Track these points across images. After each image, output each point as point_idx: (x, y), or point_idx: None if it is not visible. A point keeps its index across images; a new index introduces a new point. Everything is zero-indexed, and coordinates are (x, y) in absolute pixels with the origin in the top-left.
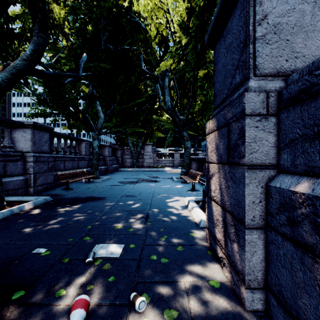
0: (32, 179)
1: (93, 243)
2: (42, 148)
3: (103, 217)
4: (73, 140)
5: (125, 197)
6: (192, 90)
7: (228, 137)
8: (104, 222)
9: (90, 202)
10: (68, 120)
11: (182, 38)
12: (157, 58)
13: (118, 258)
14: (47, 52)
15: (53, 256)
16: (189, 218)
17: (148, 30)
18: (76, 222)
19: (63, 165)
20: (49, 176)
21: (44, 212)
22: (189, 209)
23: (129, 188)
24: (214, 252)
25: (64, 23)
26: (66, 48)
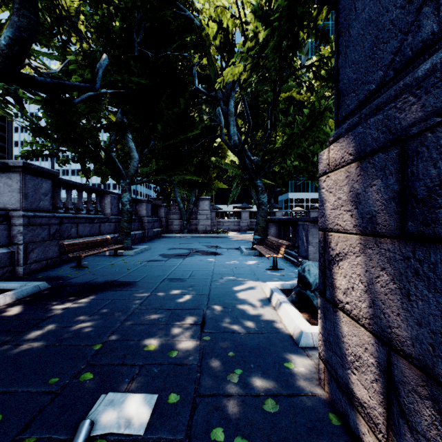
0: (22, 253)
1: (96, 389)
2: (40, 204)
3: (126, 323)
4: (92, 192)
5: (167, 281)
6: (271, 117)
7: (402, 172)
8: (127, 334)
9: (110, 292)
10: (82, 161)
11: (259, 27)
12: (217, 71)
13: (142, 438)
14: (50, 57)
15: (3, 430)
16: (277, 325)
17: (205, 26)
18: (76, 334)
19: (75, 230)
20: (50, 247)
21: (27, 313)
22: (273, 305)
23: (175, 266)
24: (344, 419)
25: (77, 15)
26: (81, 53)
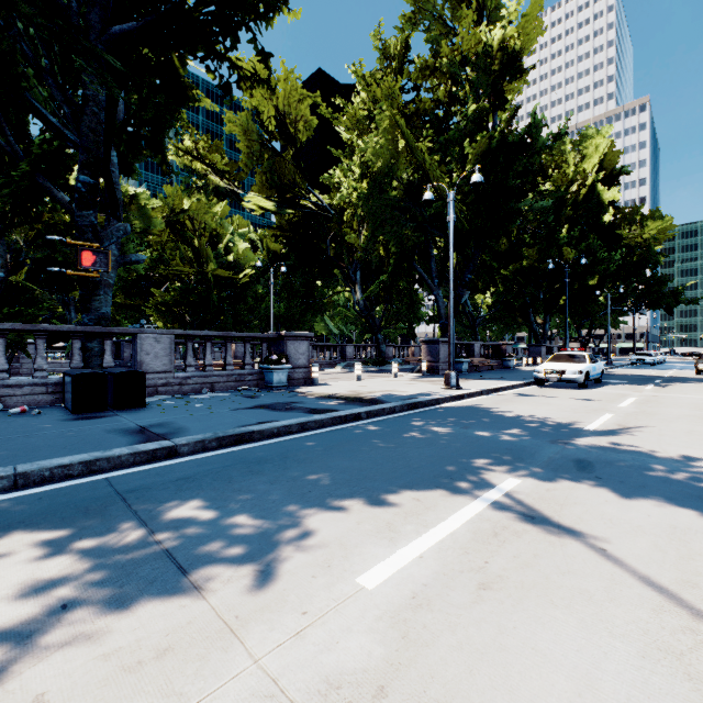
0: None
1: None
2: None
3: None
4: None
5: None
6: None
7: None
8: None
9: None
10: None
11: None
12: None
13: None
14: None
15: None
16: None
17: None
18: None
19: None
20: None
21: None
22: None
23: None
24: None
25: None
26: None
